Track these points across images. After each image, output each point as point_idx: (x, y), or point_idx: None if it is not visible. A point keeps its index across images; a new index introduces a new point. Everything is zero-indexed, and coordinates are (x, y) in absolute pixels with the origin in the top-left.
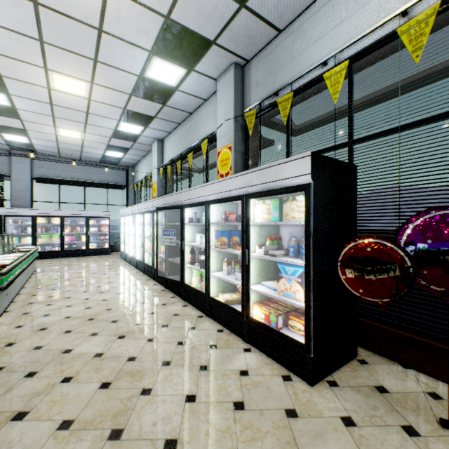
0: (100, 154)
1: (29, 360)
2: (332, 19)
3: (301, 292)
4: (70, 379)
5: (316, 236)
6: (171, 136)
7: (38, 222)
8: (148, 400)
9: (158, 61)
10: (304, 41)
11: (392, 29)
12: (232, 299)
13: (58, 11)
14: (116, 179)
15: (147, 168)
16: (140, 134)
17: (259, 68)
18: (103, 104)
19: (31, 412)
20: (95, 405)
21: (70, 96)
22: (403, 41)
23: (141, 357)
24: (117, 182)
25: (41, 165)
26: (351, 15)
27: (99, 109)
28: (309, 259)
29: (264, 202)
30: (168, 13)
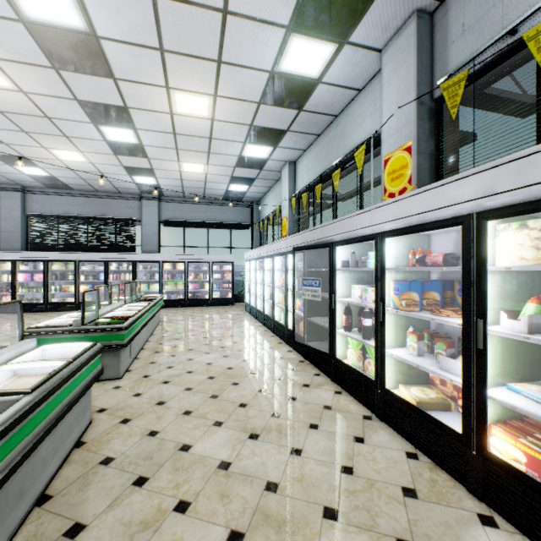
0: (223, 190)
1: (140, 454)
2: None
3: None
4: (186, 507)
5: None
6: (306, 155)
7: (164, 267)
8: None
9: (297, 40)
10: None
11: None
12: (429, 400)
13: None
14: (239, 217)
15: (275, 201)
16: (268, 157)
17: (467, 2)
18: (227, 123)
19: None
20: None
21: (192, 119)
22: None
23: (285, 486)
24: (241, 221)
25: (167, 208)
26: None
27: (222, 130)
28: None
29: (525, 225)
30: None
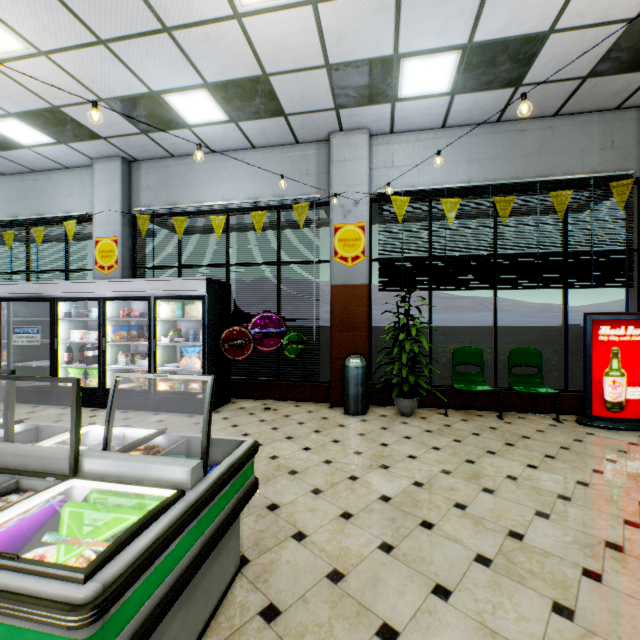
0: None
1: None
2: (216, 176)
3: (199, 363)
4: None
5: (209, 327)
6: None
7: None
8: None
9: (17, 122)
10: (196, 178)
11: (250, 206)
12: (133, 386)
13: None
14: None
15: None
16: None
17: (151, 174)
18: None
19: None
20: None
21: None
22: (254, 221)
23: None
24: None
25: None
26: (228, 182)
27: None
28: (205, 341)
29: (170, 303)
30: (59, 106)
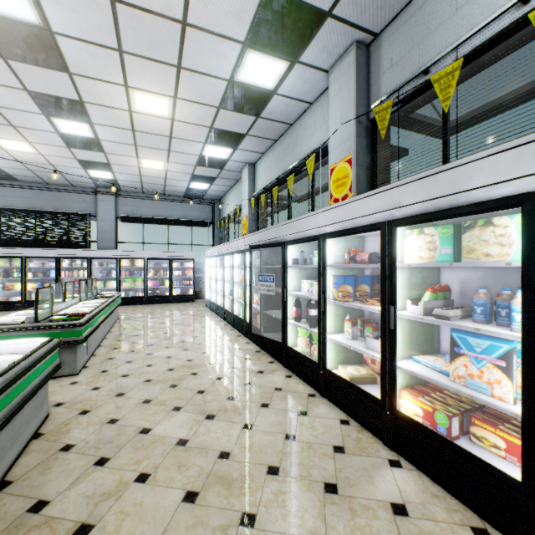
0: (184, 187)
1: (101, 439)
2: None
3: (506, 386)
4: (146, 478)
5: None
6: (265, 158)
7: (122, 264)
8: None
9: (253, 55)
10: None
11: None
12: (360, 375)
13: (137, 6)
14: (200, 215)
15: (236, 200)
16: (228, 158)
17: (394, 41)
18: (187, 124)
19: (96, 527)
20: (177, 531)
21: (152, 118)
22: None
23: (236, 454)
24: (202, 219)
25: (125, 203)
26: None
27: (183, 130)
28: (533, 331)
29: (422, 231)
30: None
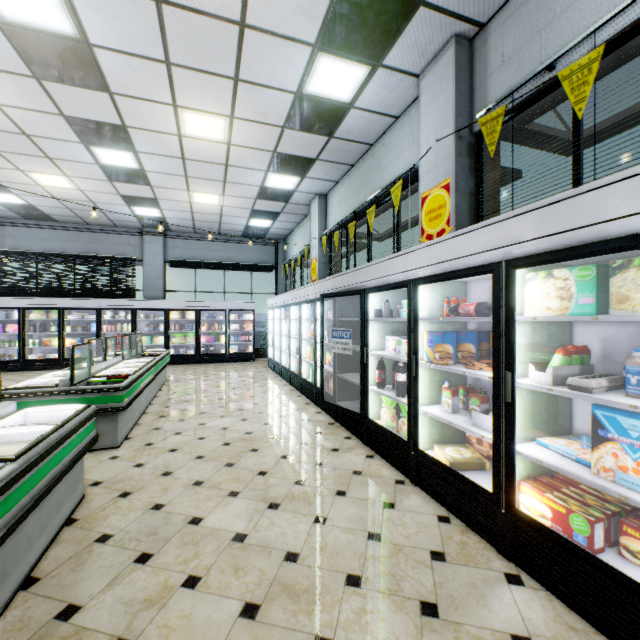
0: (242, 225)
1: (143, 529)
2: None
3: None
4: (196, 583)
5: None
6: (339, 187)
7: (171, 317)
8: None
9: (326, 60)
10: None
11: None
12: (463, 459)
13: (186, 7)
14: (262, 258)
15: (303, 240)
16: (295, 189)
17: (507, 31)
18: (246, 148)
19: None
20: None
21: (205, 143)
22: None
23: (307, 556)
24: (263, 262)
25: (174, 245)
26: None
27: (241, 157)
28: None
29: (551, 274)
30: None
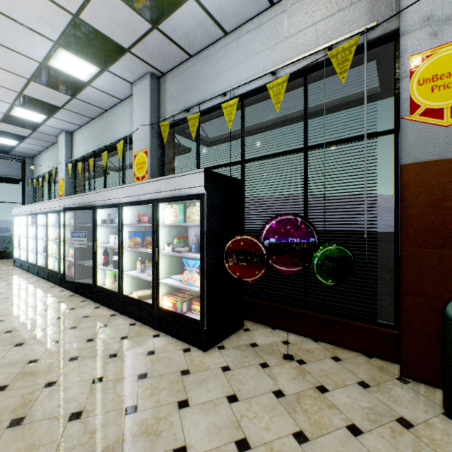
0: None
1: None
2: (229, 60)
3: (199, 280)
4: None
5: (209, 235)
6: (83, 130)
7: None
8: (53, 390)
9: (66, 53)
10: (210, 71)
11: (267, 82)
12: (145, 294)
13: None
14: (6, 170)
15: (52, 162)
16: (42, 123)
17: (173, 83)
18: None
19: None
20: None
21: None
22: (270, 94)
23: (44, 358)
24: (8, 175)
25: None
26: (242, 62)
27: None
28: (203, 253)
29: (172, 206)
30: (76, 12)
